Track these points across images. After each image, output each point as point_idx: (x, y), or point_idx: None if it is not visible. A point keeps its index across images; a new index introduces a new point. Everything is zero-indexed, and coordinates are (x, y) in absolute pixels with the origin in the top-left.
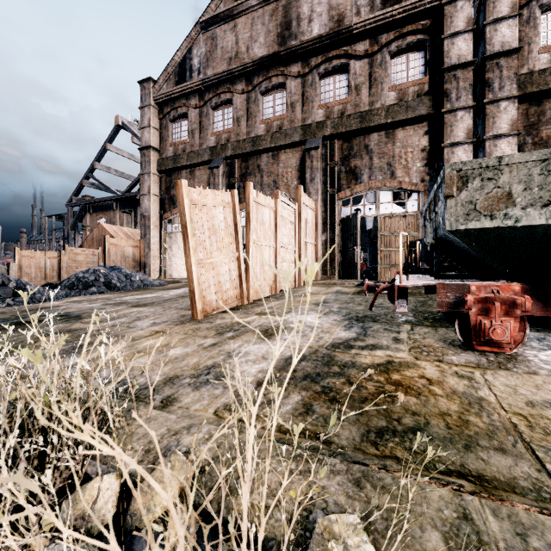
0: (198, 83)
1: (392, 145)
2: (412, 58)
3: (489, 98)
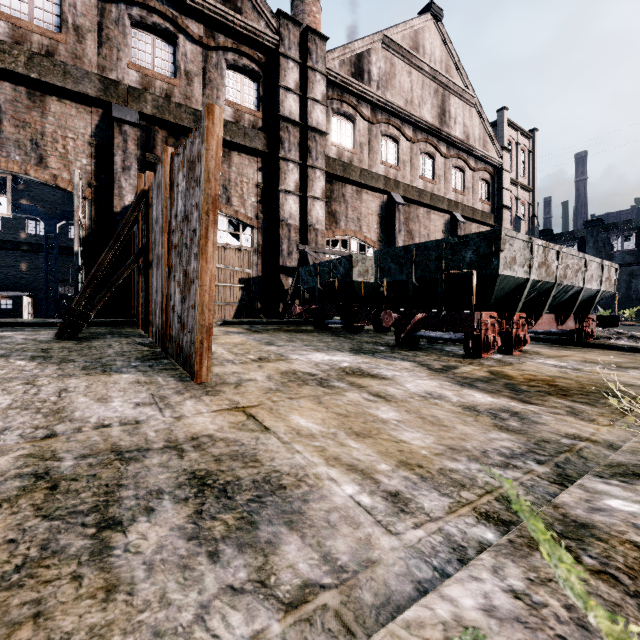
0: None
1: (228, 166)
2: (247, 83)
3: (310, 163)
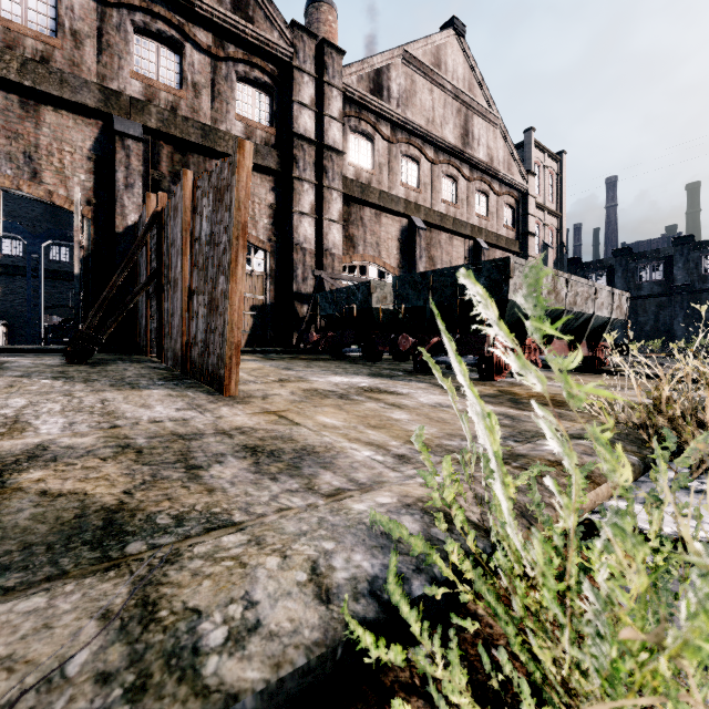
0: None
1: None
2: (259, 97)
3: (326, 184)
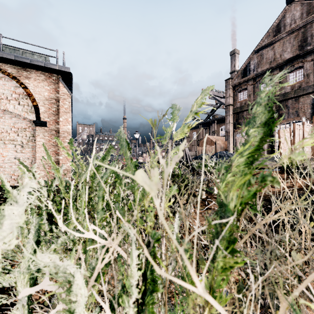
0: (253, 76)
1: None
2: None
3: None
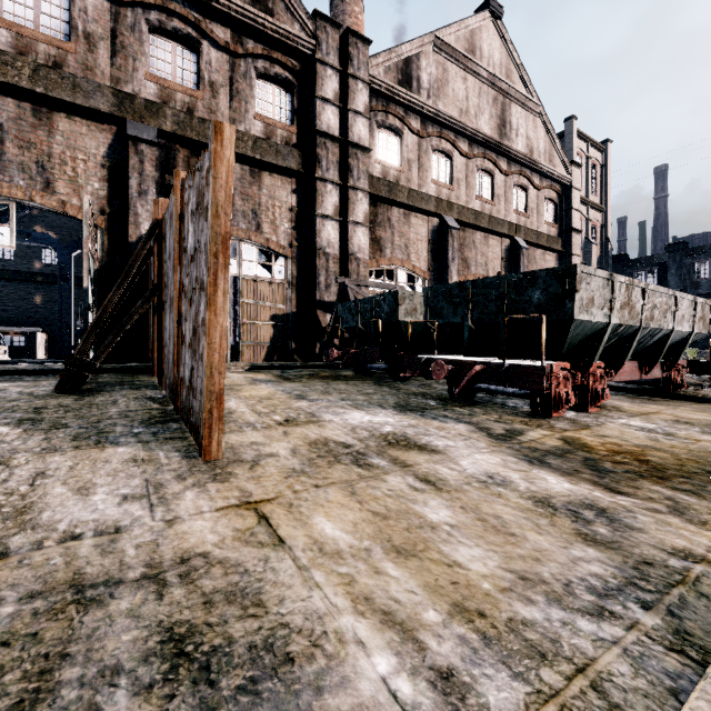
0: None
1: (258, 188)
2: (279, 94)
3: (351, 183)
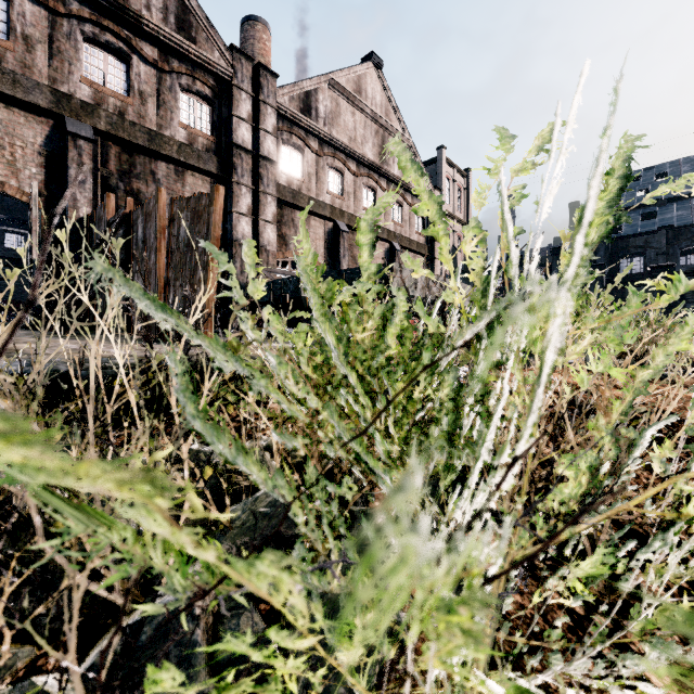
0: None
1: (182, 186)
2: (200, 107)
3: (262, 189)
